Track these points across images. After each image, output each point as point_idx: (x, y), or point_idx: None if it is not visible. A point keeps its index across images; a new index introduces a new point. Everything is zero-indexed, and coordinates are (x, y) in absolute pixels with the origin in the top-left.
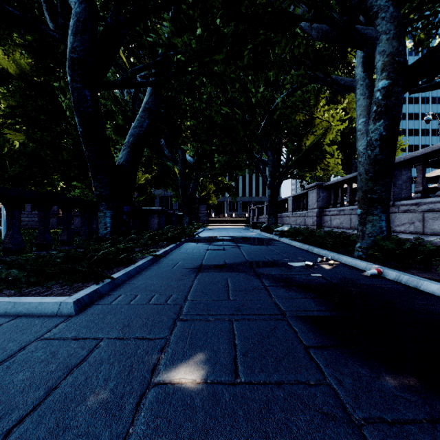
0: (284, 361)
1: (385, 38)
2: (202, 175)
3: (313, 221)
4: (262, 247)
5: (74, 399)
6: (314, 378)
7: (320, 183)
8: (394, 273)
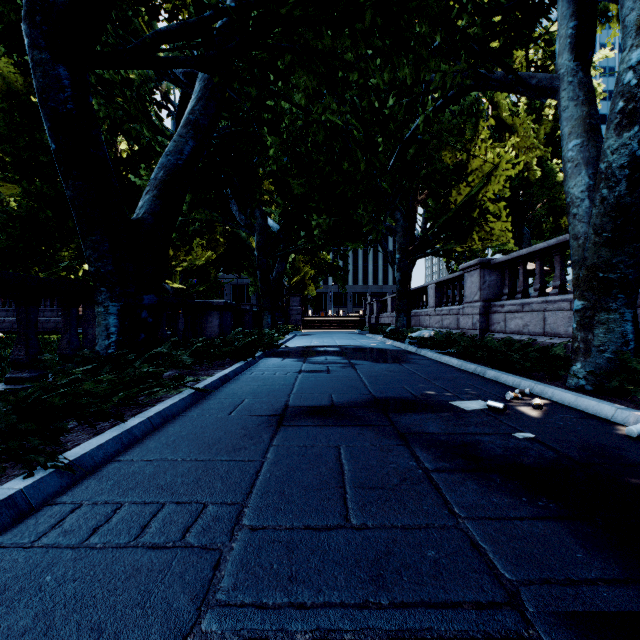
0: None
1: None
2: (293, 250)
3: (474, 321)
4: (394, 367)
5: None
6: None
7: (486, 260)
8: None
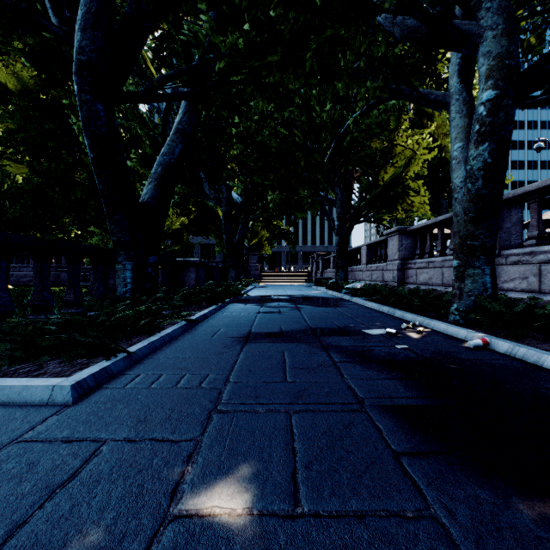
0: (365, 477)
1: (491, 35)
2: (252, 218)
3: (394, 275)
4: (329, 310)
5: (48, 544)
6: (412, 506)
7: (403, 228)
8: (506, 344)
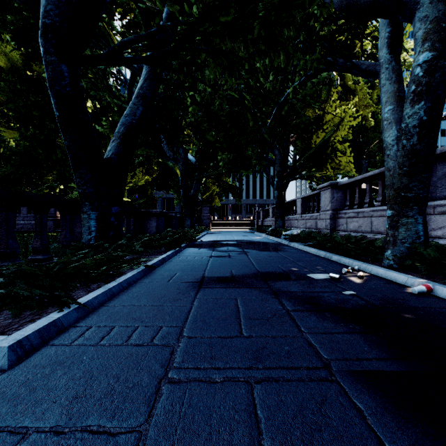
0: None
1: (428, 1)
2: (205, 175)
3: (327, 224)
4: (273, 254)
5: None
6: None
7: (334, 183)
8: None
